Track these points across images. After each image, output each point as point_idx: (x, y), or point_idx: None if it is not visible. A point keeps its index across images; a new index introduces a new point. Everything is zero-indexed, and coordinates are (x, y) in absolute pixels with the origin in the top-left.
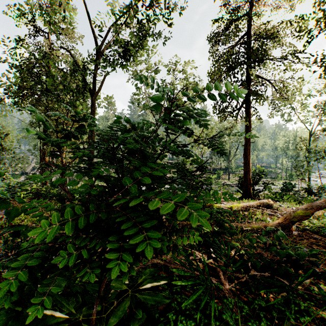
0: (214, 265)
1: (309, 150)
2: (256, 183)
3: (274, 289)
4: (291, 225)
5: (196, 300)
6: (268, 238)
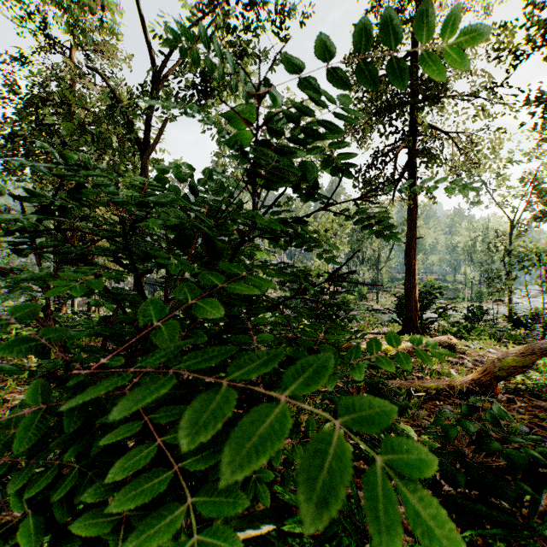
0: None
1: (511, 251)
2: (426, 308)
3: (494, 528)
4: (494, 384)
5: (331, 545)
6: (476, 420)
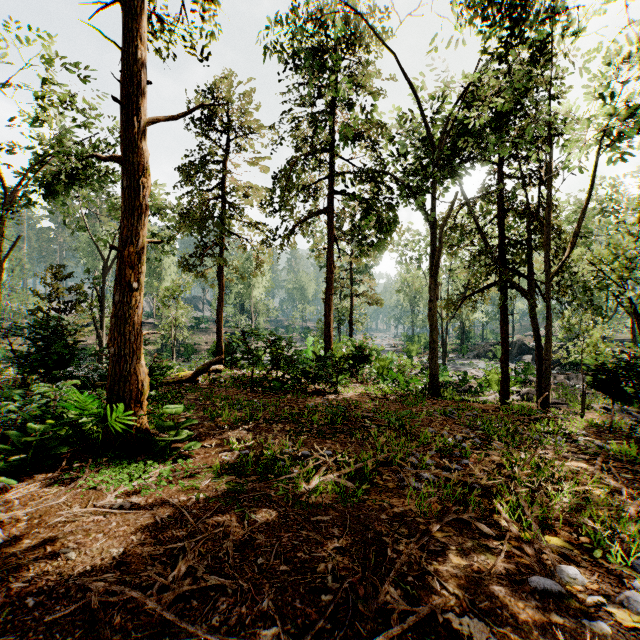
0: (99, 380)
1: None
2: (234, 351)
3: None
4: (197, 377)
5: None
6: None
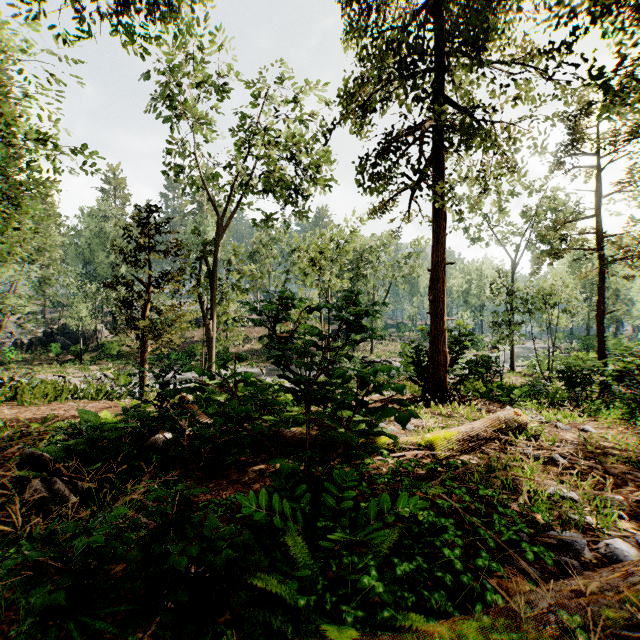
0: None
1: (513, 294)
2: (453, 362)
3: None
4: None
5: None
6: None
